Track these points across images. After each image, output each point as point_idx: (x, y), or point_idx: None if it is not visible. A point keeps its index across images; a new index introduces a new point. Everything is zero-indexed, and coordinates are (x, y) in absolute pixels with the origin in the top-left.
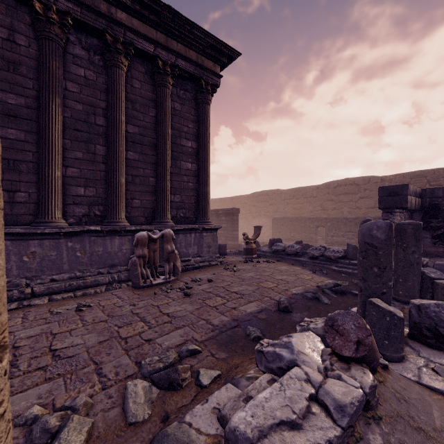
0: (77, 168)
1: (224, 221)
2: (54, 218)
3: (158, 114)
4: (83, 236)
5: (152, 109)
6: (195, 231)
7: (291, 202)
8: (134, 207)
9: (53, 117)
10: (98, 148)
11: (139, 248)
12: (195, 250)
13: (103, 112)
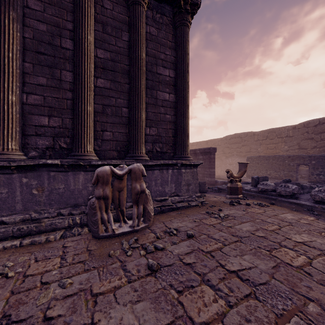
0: (40, 96)
1: (201, 160)
2: (6, 150)
3: (131, 37)
4: (41, 170)
5: (125, 33)
6: (172, 167)
7: (264, 143)
8: (105, 140)
9: (6, 32)
10: (65, 73)
11: (99, 186)
12: (173, 189)
13: (70, 33)
